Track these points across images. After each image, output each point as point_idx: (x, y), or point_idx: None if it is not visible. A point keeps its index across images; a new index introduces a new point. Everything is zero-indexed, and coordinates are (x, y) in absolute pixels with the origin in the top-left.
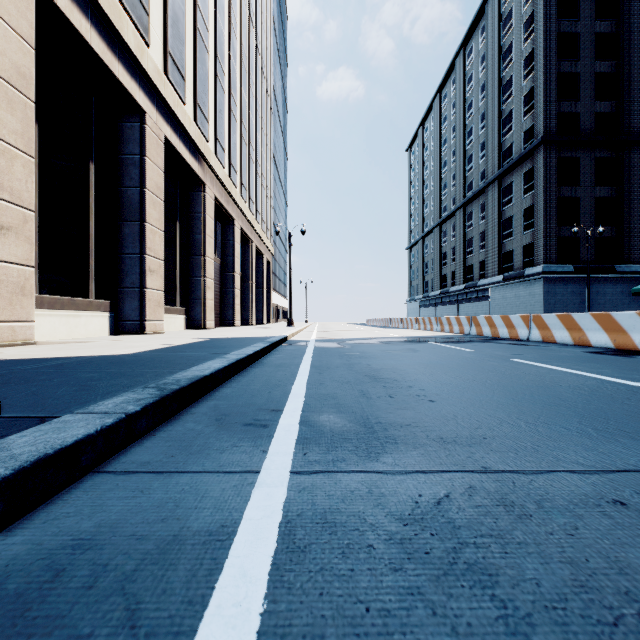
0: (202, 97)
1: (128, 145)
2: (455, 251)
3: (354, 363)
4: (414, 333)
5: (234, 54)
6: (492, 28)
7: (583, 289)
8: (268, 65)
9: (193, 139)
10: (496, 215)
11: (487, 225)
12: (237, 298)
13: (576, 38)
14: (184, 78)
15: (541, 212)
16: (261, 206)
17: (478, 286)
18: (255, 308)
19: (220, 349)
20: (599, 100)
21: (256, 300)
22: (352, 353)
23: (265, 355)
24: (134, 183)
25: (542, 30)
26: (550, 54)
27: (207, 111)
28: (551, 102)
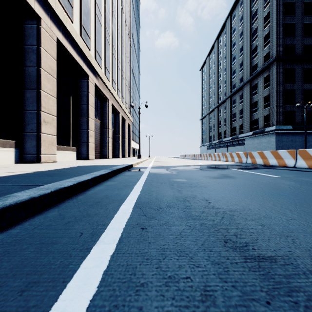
0: (86, 23)
1: (29, 39)
2: (226, 120)
3: (188, 197)
4: (211, 162)
5: (108, 6)
6: (246, 2)
7: (297, 138)
8: (129, 21)
9: (79, 45)
10: (248, 100)
11: (243, 106)
12: (110, 143)
13: (293, 4)
14: (72, 6)
15: (274, 97)
16: (125, 94)
17: (239, 138)
18: (122, 149)
19: (53, 178)
20: (305, 37)
21: (122, 145)
22: (180, 180)
23: (101, 182)
24: (33, 64)
25: (275, 0)
26: (279, 13)
27: (89, 32)
28: (280, 38)
